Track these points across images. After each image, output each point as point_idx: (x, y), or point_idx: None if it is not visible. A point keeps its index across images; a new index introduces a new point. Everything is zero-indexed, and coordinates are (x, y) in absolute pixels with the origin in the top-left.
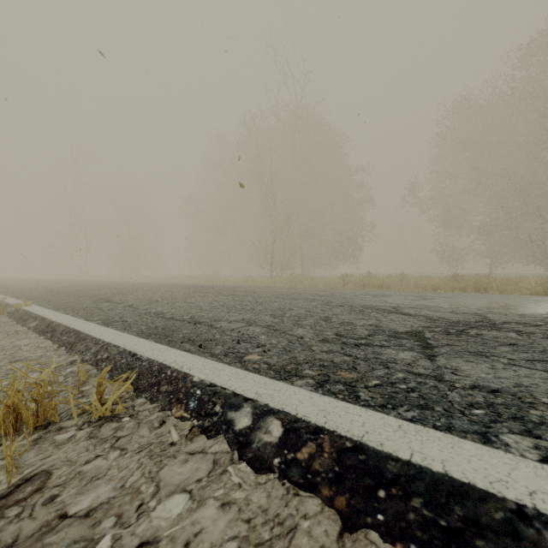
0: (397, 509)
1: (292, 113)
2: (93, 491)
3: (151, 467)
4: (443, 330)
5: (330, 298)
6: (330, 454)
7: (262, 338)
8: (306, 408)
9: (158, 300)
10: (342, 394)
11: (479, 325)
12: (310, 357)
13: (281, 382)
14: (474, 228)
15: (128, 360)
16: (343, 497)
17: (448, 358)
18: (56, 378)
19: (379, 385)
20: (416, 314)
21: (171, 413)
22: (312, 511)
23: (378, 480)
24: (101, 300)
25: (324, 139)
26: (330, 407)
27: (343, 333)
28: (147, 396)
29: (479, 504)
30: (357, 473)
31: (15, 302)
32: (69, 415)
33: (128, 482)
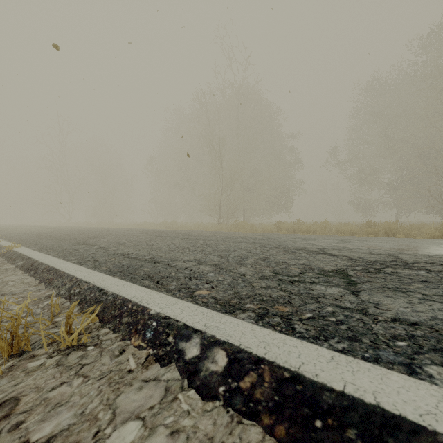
0: (333, 439)
1: (236, 91)
2: (55, 417)
3: (108, 394)
4: (364, 268)
5: (268, 241)
6: (270, 383)
7: (210, 275)
8: (248, 340)
9: (126, 242)
10: (280, 326)
11: (393, 264)
12: (251, 292)
13: (226, 315)
14: (384, 184)
15: (95, 295)
16: (283, 426)
17: (370, 293)
18: (34, 310)
19: (312, 318)
20: (339, 255)
21: (130, 343)
22: (254, 440)
23: (314, 410)
24: (78, 242)
25: (262, 112)
26: (269, 338)
27: (279, 271)
28: (110, 326)
29: (412, 437)
30: (295, 402)
31: (8, 245)
32: (41, 344)
33: (87, 409)
